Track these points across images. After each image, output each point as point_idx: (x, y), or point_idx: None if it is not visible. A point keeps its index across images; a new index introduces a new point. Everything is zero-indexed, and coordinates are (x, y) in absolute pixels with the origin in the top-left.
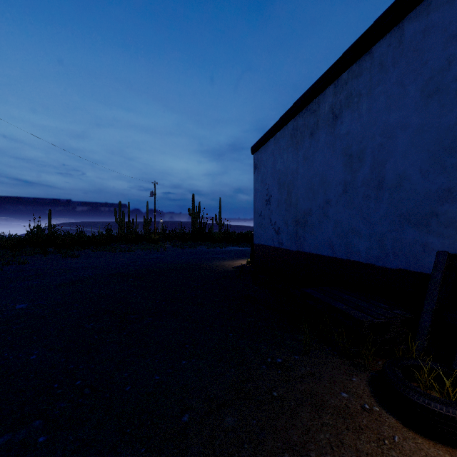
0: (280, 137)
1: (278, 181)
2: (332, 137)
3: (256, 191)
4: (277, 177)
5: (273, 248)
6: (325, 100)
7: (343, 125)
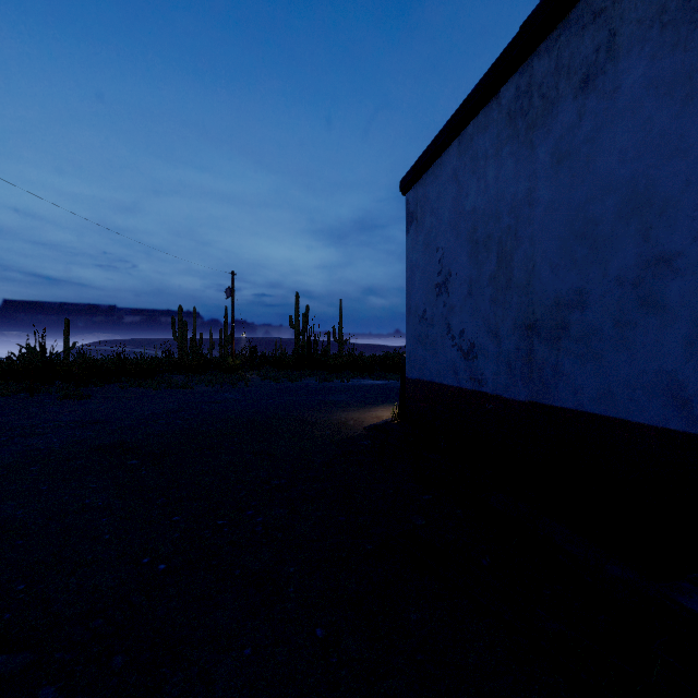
0: (477, 131)
1: (471, 235)
2: (682, 55)
3: (413, 269)
4: (467, 227)
5: (457, 391)
6: None
7: None
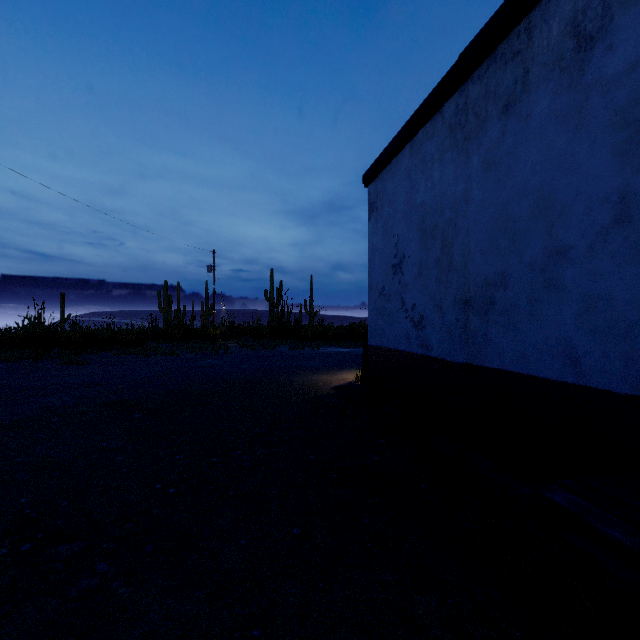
0: (426, 138)
1: (421, 224)
2: (574, 94)
3: (374, 251)
4: (417, 218)
5: (409, 356)
6: (552, 13)
7: (614, 51)
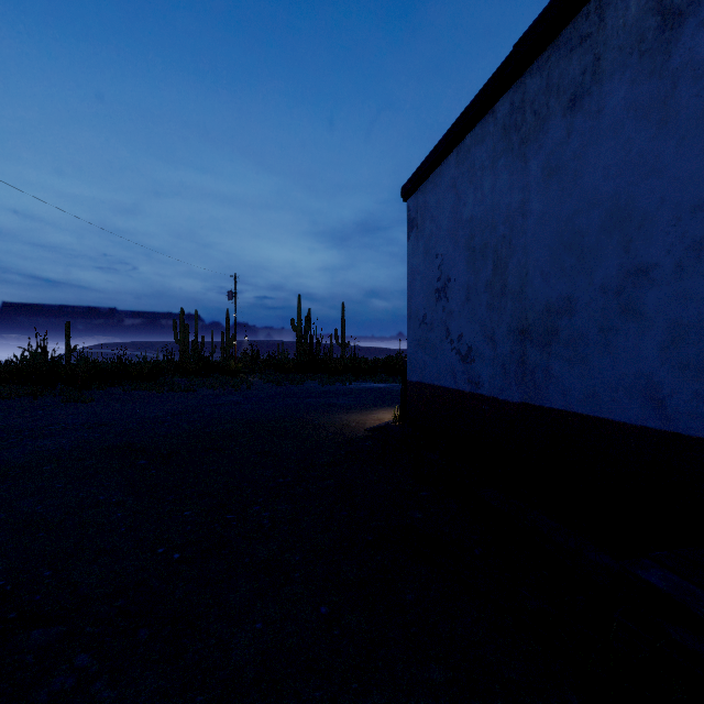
0: (475, 143)
1: (469, 242)
2: (658, 82)
3: (414, 274)
4: (465, 235)
5: (455, 394)
6: None
7: None
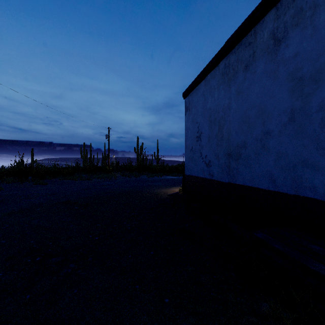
0: (211, 78)
1: (209, 118)
2: (273, 64)
3: (187, 130)
4: (207, 115)
5: (204, 179)
6: (264, 27)
7: (288, 47)
